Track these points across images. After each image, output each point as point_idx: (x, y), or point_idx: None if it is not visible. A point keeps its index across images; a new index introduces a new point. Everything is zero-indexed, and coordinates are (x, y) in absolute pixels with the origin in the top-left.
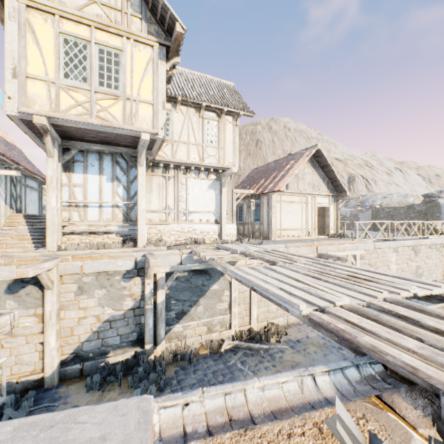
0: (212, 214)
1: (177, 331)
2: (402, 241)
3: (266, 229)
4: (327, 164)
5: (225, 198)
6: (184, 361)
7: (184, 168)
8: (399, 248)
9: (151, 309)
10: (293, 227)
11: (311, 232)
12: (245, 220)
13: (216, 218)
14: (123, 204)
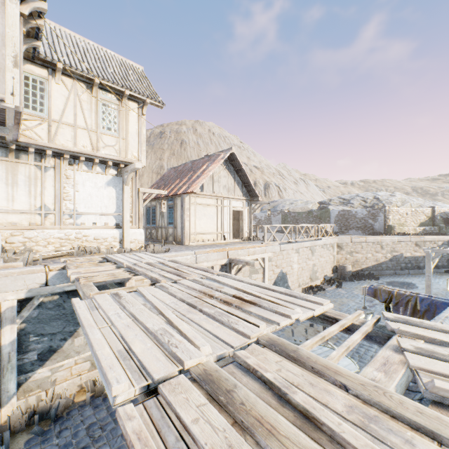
0: (112, 216)
1: (41, 377)
2: (302, 243)
3: (180, 233)
4: (241, 169)
5: (128, 198)
6: (46, 421)
7: (70, 158)
8: (300, 249)
9: None
10: (209, 231)
11: (226, 235)
12: (158, 224)
13: (117, 221)
14: None
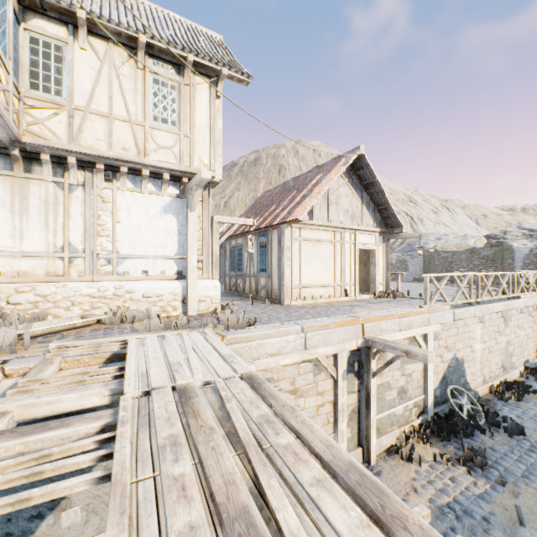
0: (171, 260)
1: None
2: (490, 305)
3: (277, 286)
4: (373, 181)
5: (194, 231)
6: None
7: (107, 170)
8: (486, 316)
9: None
10: (321, 283)
11: (349, 289)
12: (245, 271)
13: (179, 268)
14: None
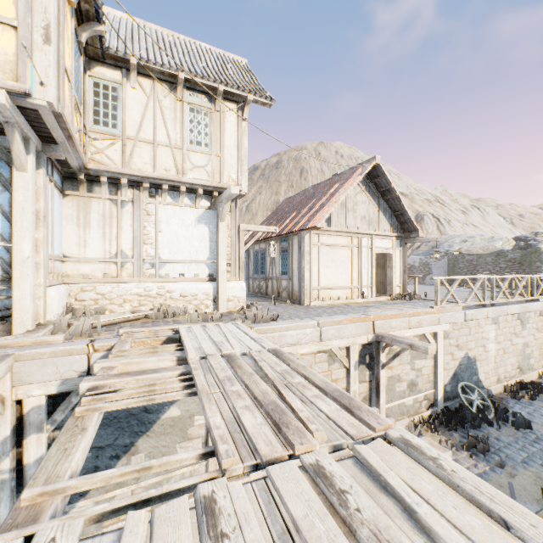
0: (204, 264)
1: None
2: (505, 307)
3: (297, 287)
4: (390, 189)
5: (224, 239)
6: None
7: (151, 188)
8: (500, 318)
9: (4, 483)
10: (339, 285)
11: (366, 291)
12: (268, 274)
13: (210, 271)
14: (1, 247)
